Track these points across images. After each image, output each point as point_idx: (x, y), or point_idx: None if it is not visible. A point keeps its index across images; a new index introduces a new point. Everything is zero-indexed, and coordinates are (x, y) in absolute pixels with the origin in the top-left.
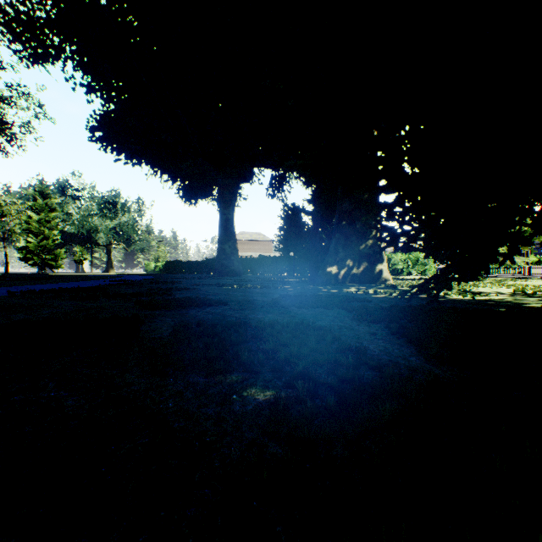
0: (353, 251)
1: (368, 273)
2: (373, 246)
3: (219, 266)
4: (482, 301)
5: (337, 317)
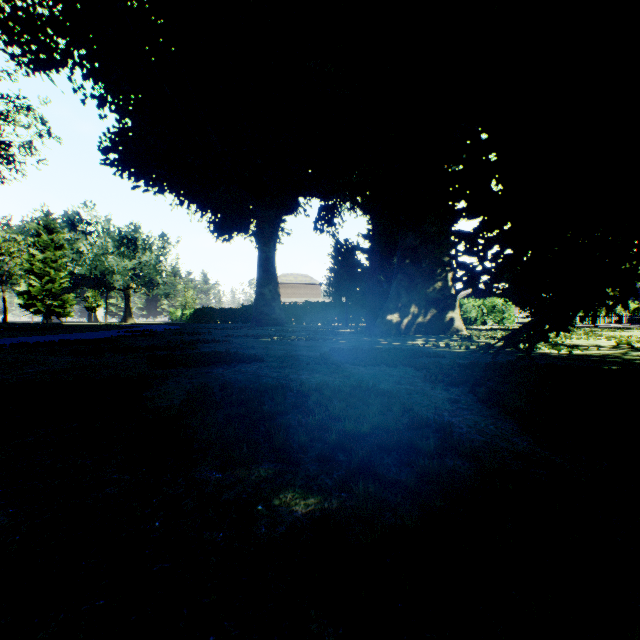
0: (418, 295)
1: (437, 322)
2: (442, 290)
3: (258, 314)
4: (583, 357)
5: (404, 377)
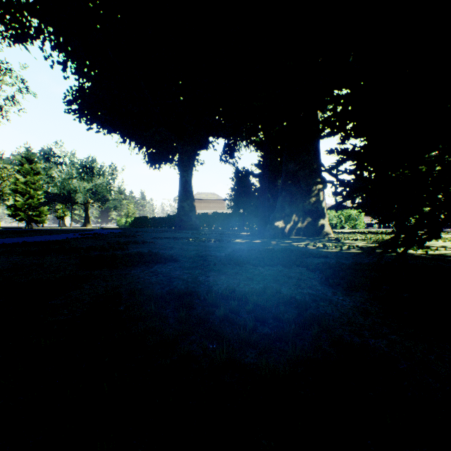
0: (298, 207)
1: (311, 227)
2: (315, 203)
3: (179, 221)
4: (440, 257)
5: (301, 279)
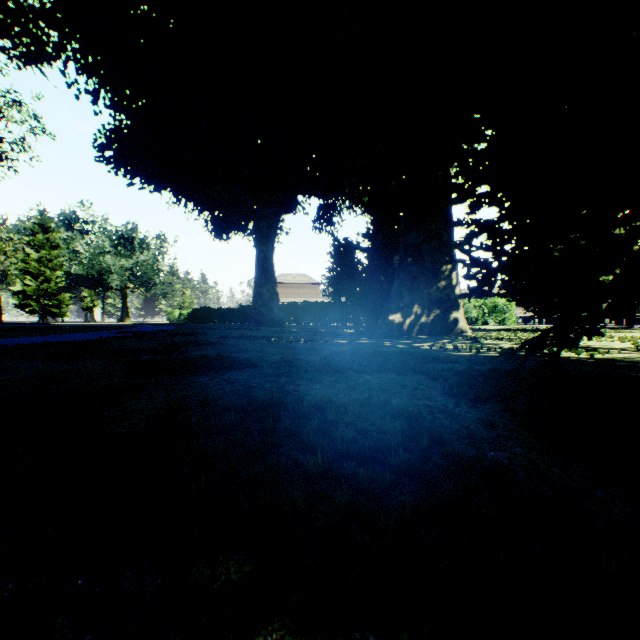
0: (421, 294)
1: (440, 322)
2: (446, 289)
3: (256, 314)
4: (608, 362)
5: (418, 388)
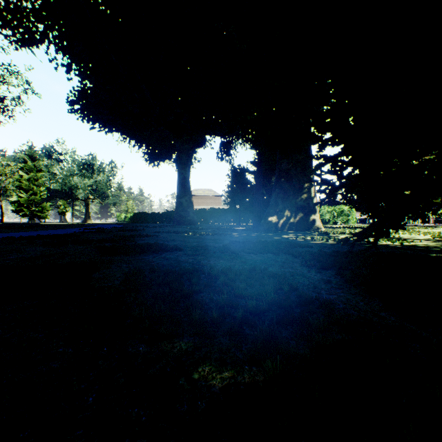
0: (290, 203)
1: (303, 222)
2: (307, 200)
3: (177, 216)
4: (412, 247)
5: (286, 262)
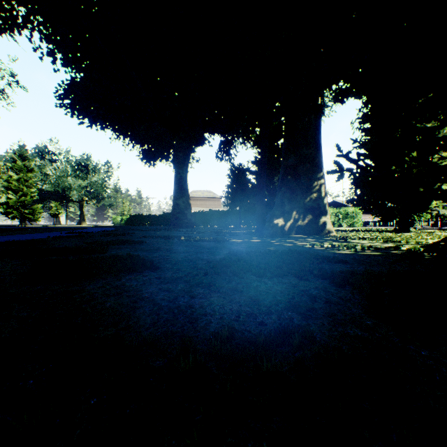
0: (298, 204)
1: (313, 225)
2: (317, 200)
3: (174, 219)
4: None
5: (332, 302)
